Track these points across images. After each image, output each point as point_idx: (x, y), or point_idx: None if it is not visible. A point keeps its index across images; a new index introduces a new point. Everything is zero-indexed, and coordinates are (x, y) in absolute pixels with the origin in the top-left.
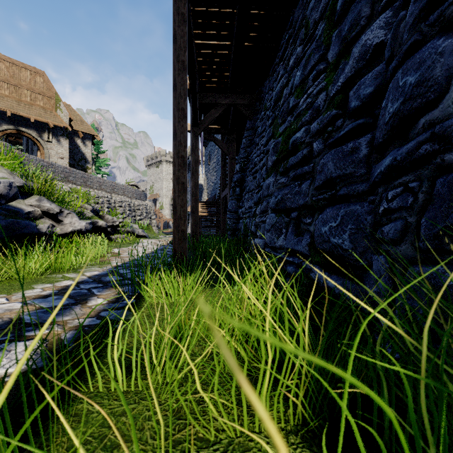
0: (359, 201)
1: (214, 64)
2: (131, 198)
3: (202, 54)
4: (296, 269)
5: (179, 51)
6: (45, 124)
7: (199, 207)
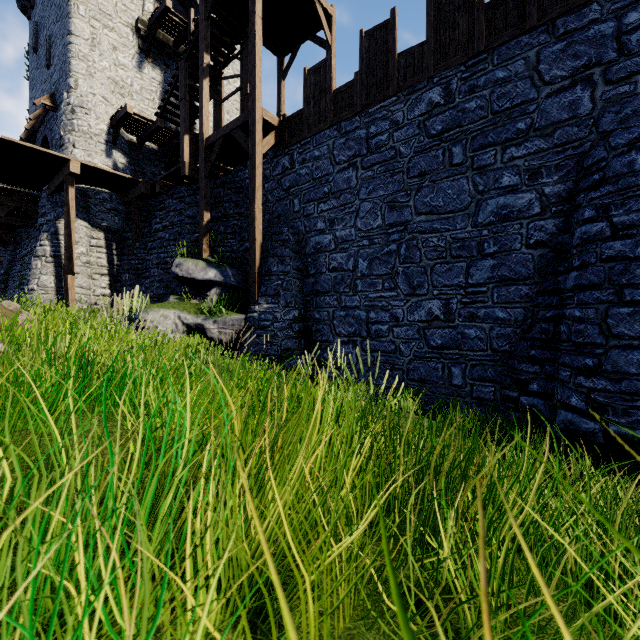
0: None
1: None
2: None
3: None
4: None
5: None
6: None
7: None
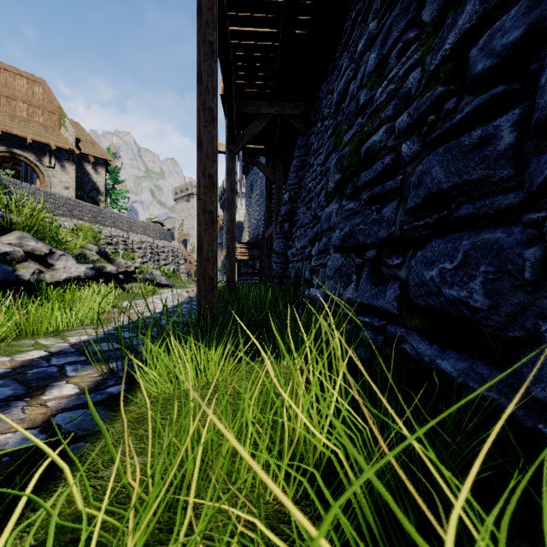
0: (499, 224)
1: (256, 60)
2: (153, 238)
3: (240, 46)
4: (377, 335)
5: (205, 28)
6: (46, 145)
7: (239, 248)
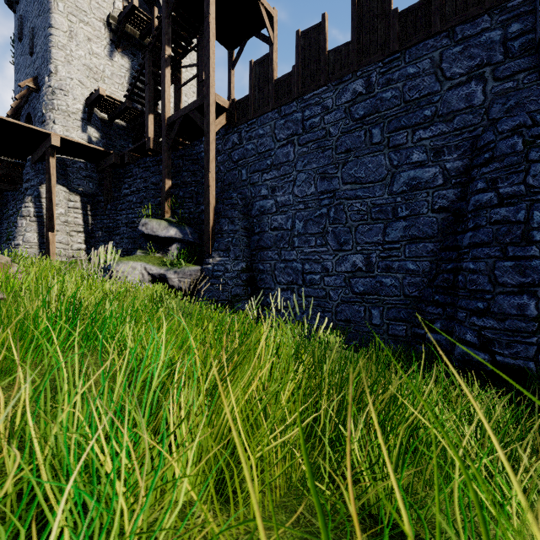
0: None
1: None
2: None
3: None
4: None
5: None
6: None
7: None
